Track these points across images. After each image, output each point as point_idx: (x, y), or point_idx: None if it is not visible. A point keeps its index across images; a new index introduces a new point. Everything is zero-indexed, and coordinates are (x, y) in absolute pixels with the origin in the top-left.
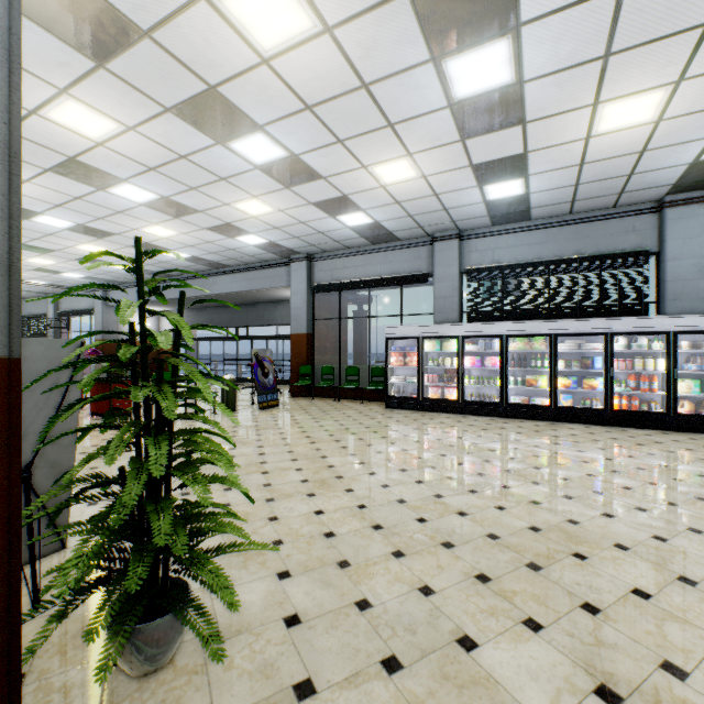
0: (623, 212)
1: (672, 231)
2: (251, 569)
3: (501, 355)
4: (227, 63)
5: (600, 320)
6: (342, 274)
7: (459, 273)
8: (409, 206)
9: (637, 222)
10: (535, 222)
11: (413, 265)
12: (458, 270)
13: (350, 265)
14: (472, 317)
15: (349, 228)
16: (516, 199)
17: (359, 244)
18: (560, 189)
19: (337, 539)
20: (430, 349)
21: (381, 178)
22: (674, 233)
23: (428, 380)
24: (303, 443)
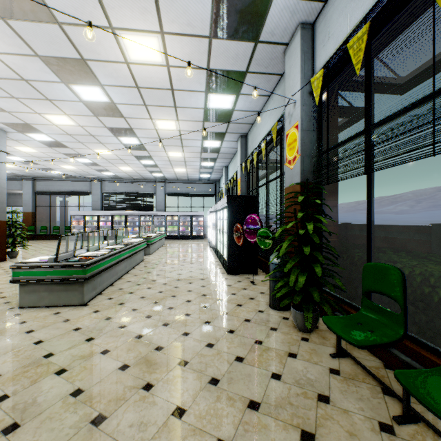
0: (148, 181)
1: (158, 189)
2: (26, 255)
3: (111, 221)
4: (11, 150)
5: (137, 212)
6: (52, 188)
7: (101, 193)
8: (78, 172)
9: (152, 185)
10: (126, 180)
11: (84, 188)
12: (100, 192)
13: (56, 185)
14: (106, 208)
15: (54, 173)
16: (114, 175)
17: (60, 177)
18: (125, 175)
19: (44, 253)
20: (88, 219)
21: (64, 167)
22: (158, 189)
23: (88, 230)
24: (33, 247)
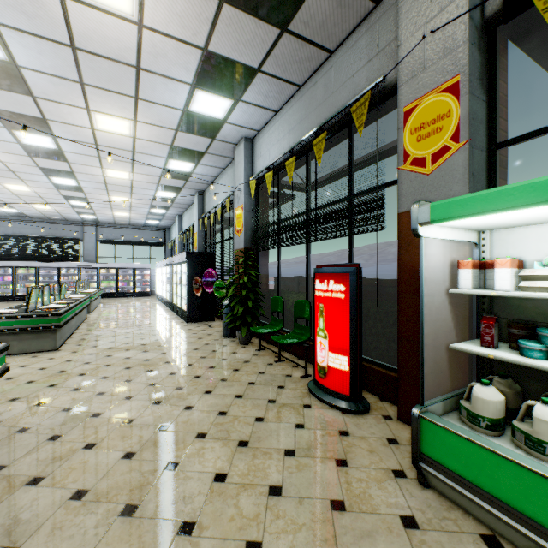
0: (71, 223)
1: (86, 234)
2: None
3: (13, 275)
4: None
5: (56, 263)
6: None
7: None
8: None
9: (77, 228)
10: (35, 219)
11: None
12: None
13: None
14: (1, 257)
15: None
16: (19, 213)
17: None
18: (37, 214)
19: None
20: None
21: None
22: (87, 235)
23: None
24: None
